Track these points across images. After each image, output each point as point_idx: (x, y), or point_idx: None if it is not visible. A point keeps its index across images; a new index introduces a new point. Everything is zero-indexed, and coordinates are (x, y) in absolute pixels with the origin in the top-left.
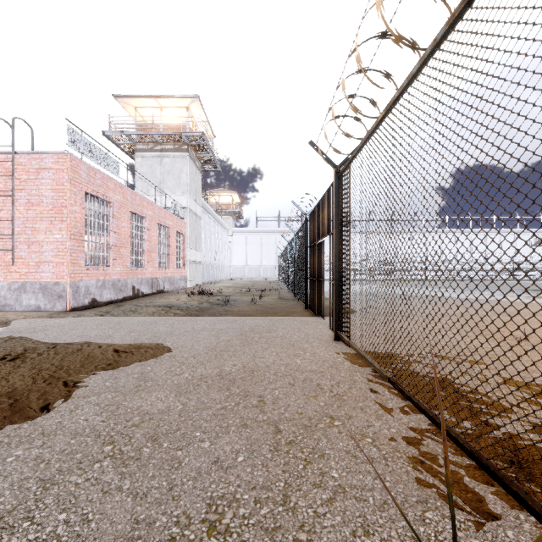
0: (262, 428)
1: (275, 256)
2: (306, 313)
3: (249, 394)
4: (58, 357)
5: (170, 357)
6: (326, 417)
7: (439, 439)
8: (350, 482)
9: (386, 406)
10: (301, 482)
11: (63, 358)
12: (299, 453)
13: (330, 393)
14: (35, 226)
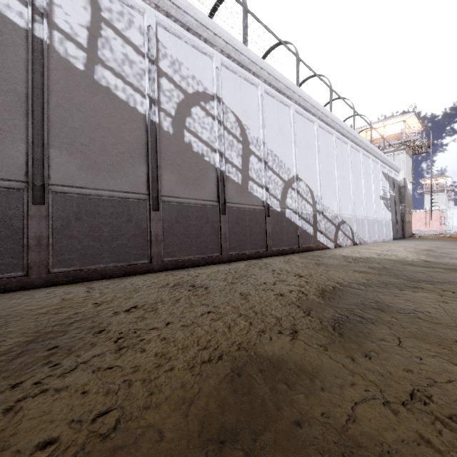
0: None
1: None
2: None
3: None
4: None
5: None
6: None
7: None
8: None
9: None
10: None
11: None
12: None
13: None
14: (432, 222)
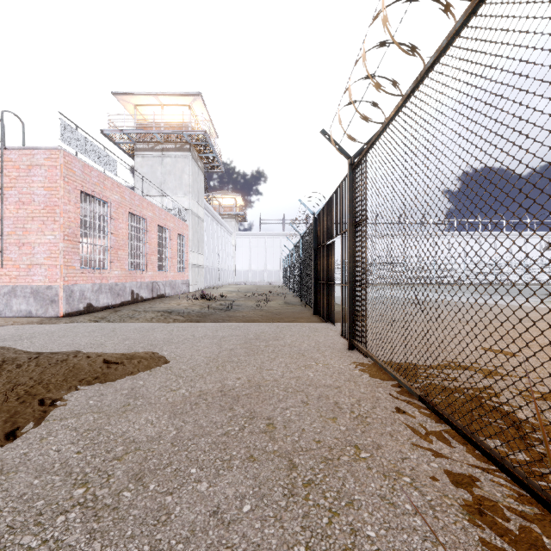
0: (273, 463)
1: (280, 260)
2: (315, 319)
3: (256, 415)
4: (39, 370)
5: (166, 369)
6: (350, 446)
7: (493, 477)
8: (392, 545)
9: (420, 431)
10: (328, 545)
11: (44, 371)
12: (321, 499)
13: (351, 414)
14: (26, 226)
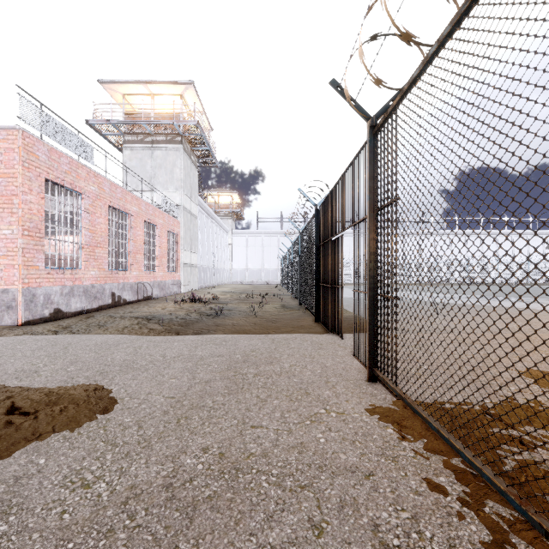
0: None
1: (277, 259)
2: (317, 329)
3: None
4: None
5: (98, 426)
6: None
7: None
8: None
9: None
10: None
11: None
12: None
13: None
14: None
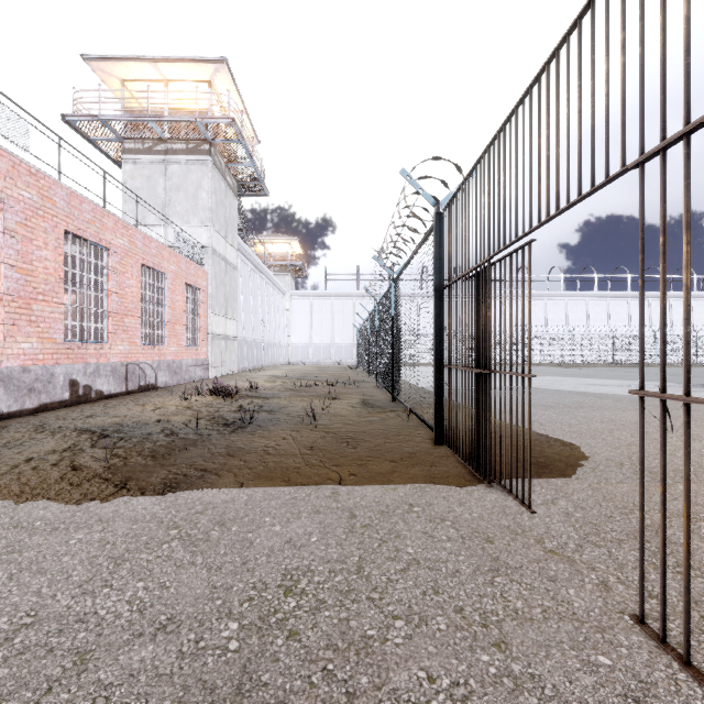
0: None
1: (353, 330)
2: (448, 466)
3: None
4: None
5: None
6: None
7: None
8: None
9: None
10: None
11: None
12: None
13: None
14: None
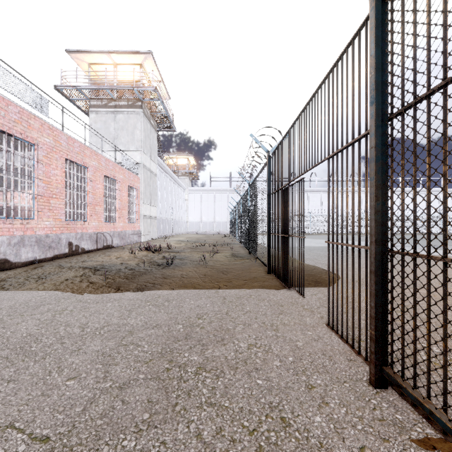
0: None
1: (227, 212)
2: (272, 282)
3: None
4: None
5: None
6: None
7: None
8: None
9: None
10: None
11: None
12: None
13: None
14: None
